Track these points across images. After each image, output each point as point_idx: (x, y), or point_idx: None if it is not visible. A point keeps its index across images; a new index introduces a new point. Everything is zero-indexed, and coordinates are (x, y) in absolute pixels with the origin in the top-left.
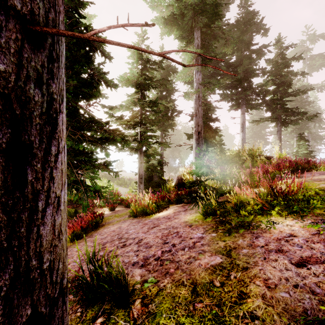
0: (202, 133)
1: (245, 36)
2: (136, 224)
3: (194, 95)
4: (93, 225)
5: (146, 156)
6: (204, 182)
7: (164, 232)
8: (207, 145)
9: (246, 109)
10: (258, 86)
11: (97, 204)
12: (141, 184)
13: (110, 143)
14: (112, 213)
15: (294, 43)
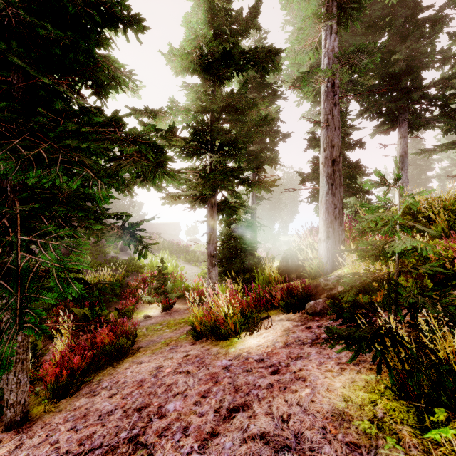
0: (340, 163)
1: None
2: (195, 370)
3: (322, 84)
4: (115, 350)
5: (223, 211)
6: (354, 268)
7: None
8: None
9: (408, 129)
10: (440, 80)
11: (142, 297)
12: (213, 267)
13: (124, 172)
14: (166, 316)
15: None
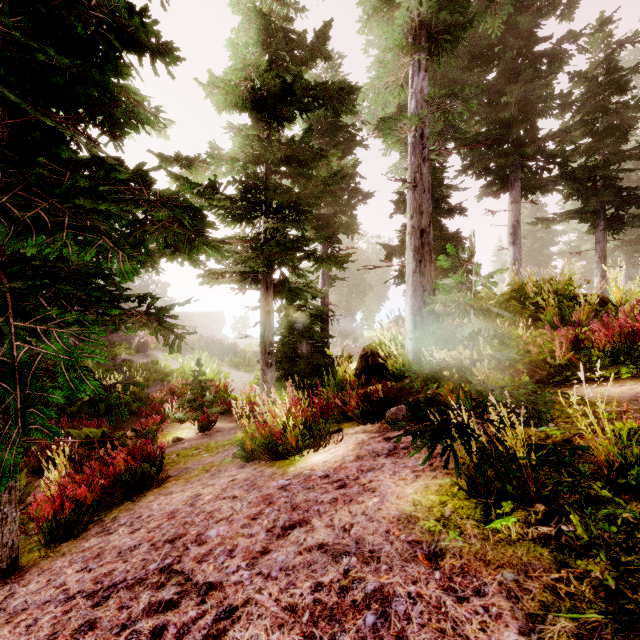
0: (431, 234)
1: (522, 16)
2: (243, 494)
3: (409, 133)
4: (135, 482)
5: (282, 294)
6: (444, 364)
7: (326, 580)
8: (435, 272)
9: (521, 191)
10: (557, 132)
11: (171, 413)
12: (268, 368)
13: (152, 242)
14: (204, 438)
15: (639, 33)
